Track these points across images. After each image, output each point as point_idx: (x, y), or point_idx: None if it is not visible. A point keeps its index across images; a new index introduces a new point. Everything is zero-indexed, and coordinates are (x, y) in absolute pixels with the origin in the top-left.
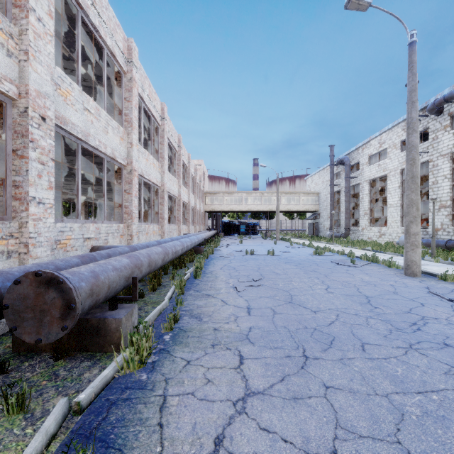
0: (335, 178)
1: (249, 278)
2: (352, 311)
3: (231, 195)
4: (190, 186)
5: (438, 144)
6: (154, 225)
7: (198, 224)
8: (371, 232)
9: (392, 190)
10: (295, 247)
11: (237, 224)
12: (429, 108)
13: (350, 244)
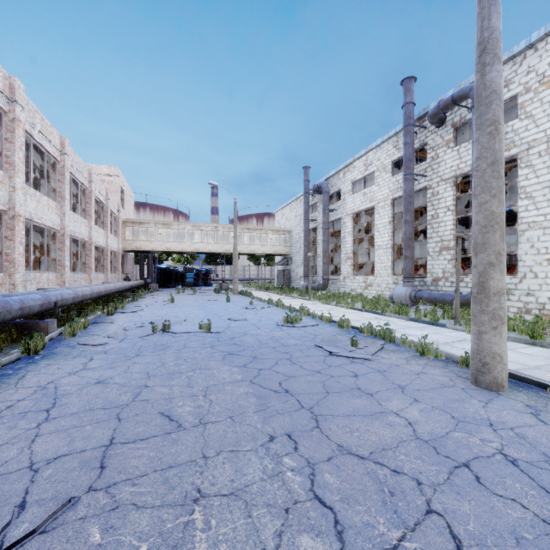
0: (311, 212)
1: (0, 515)
2: None
3: (168, 227)
4: (67, 198)
5: (438, 165)
6: None
7: (103, 270)
8: (355, 282)
9: (381, 227)
10: (256, 309)
11: (181, 271)
12: (432, 112)
13: (332, 299)
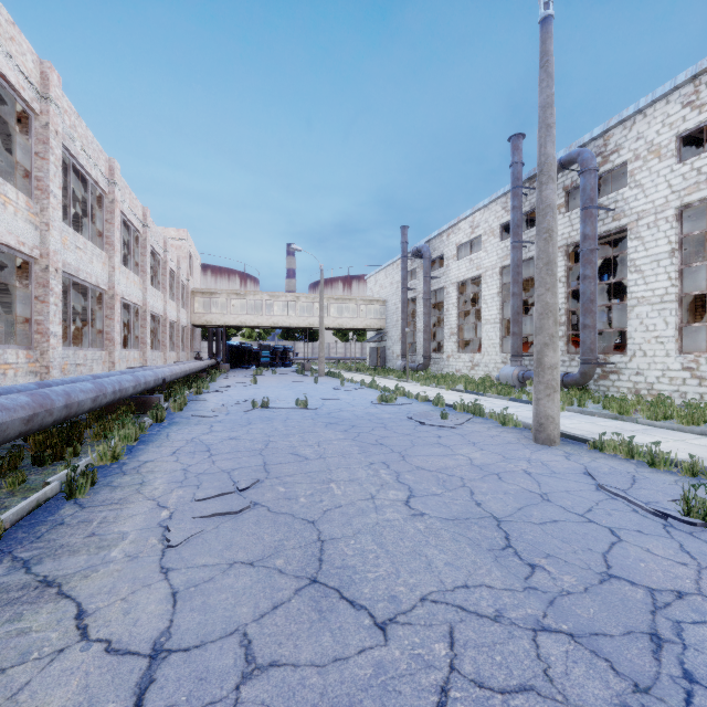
0: (410, 278)
1: (228, 482)
2: (484, 602)
3: (243, 298)
4: (148, 272)
5: None
6: (9, 351)
7: (174, 348)
8: (460, 361)
9: (489, 298)
10: (348, 389)
11: (255, 349)
12: None
13: (433, 381)
